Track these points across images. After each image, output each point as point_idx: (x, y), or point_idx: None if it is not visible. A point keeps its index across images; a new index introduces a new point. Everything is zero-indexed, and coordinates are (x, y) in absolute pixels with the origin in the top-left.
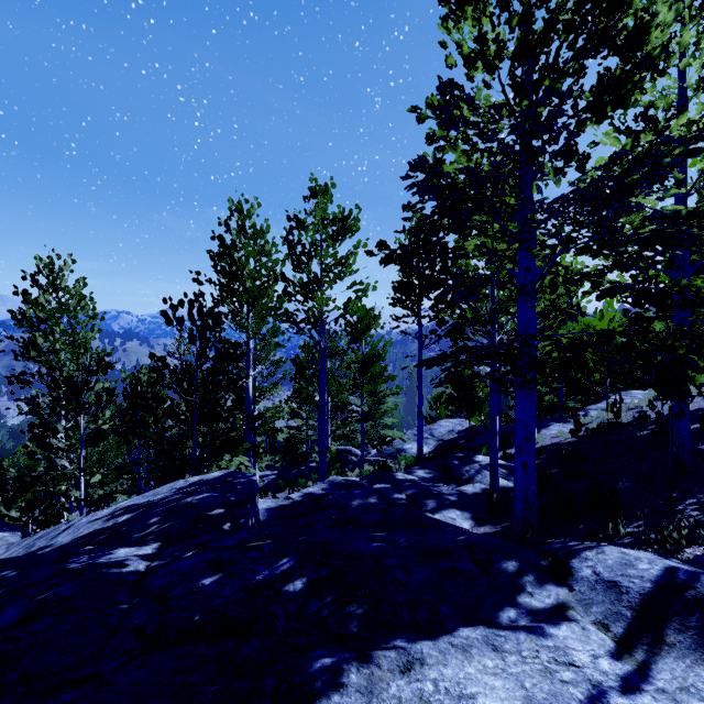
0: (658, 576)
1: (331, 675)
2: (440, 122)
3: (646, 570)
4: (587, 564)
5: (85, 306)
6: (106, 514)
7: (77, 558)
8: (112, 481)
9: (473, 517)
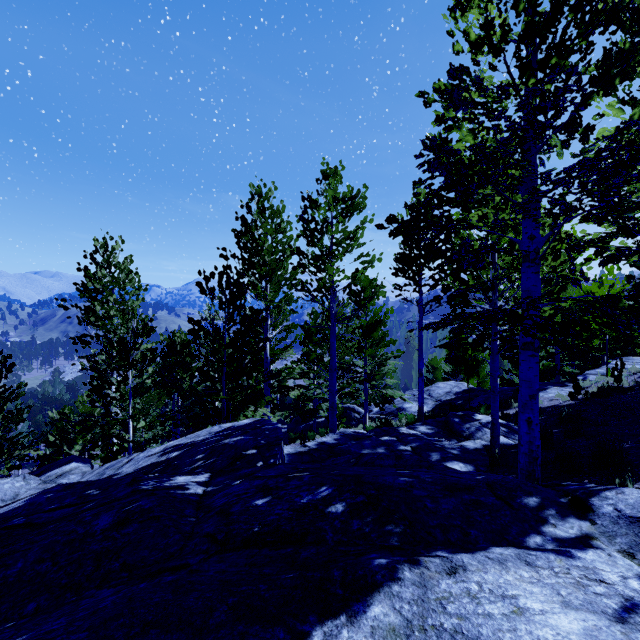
0: None
1: (388, 571)
2: (449, 105)
3: None
4: (608, 502)
5: (131, 279)
6: (158, 451)
7: (146, 482)
8: (159, 425)
9: (476, 470)
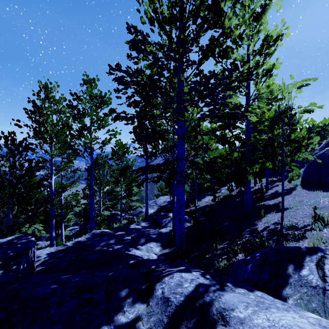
0: (189, 292)
1: None
2: (133, 48)
3: (186, 288)
4: (162, 286)
5: None
6: None
7: None
8: None
9: (162, 245)
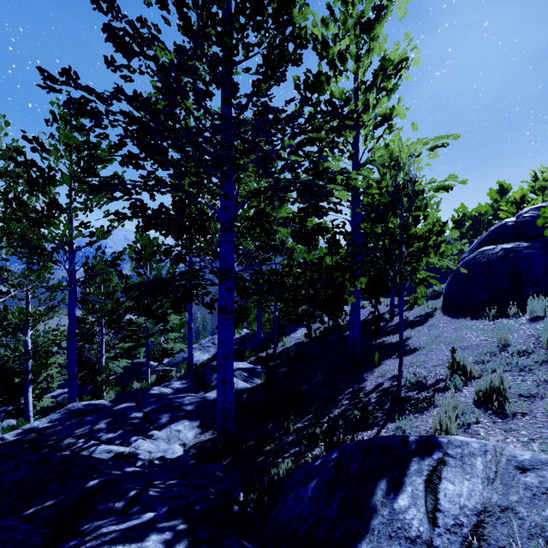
0: None
1: None
2: (115, 47)
3: None
4: None
5: None
6: None
7: None
8: None
9: (201, 425)
